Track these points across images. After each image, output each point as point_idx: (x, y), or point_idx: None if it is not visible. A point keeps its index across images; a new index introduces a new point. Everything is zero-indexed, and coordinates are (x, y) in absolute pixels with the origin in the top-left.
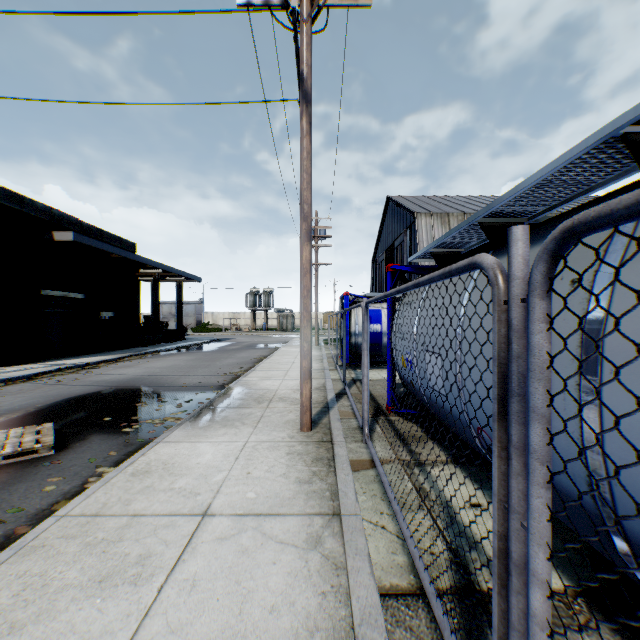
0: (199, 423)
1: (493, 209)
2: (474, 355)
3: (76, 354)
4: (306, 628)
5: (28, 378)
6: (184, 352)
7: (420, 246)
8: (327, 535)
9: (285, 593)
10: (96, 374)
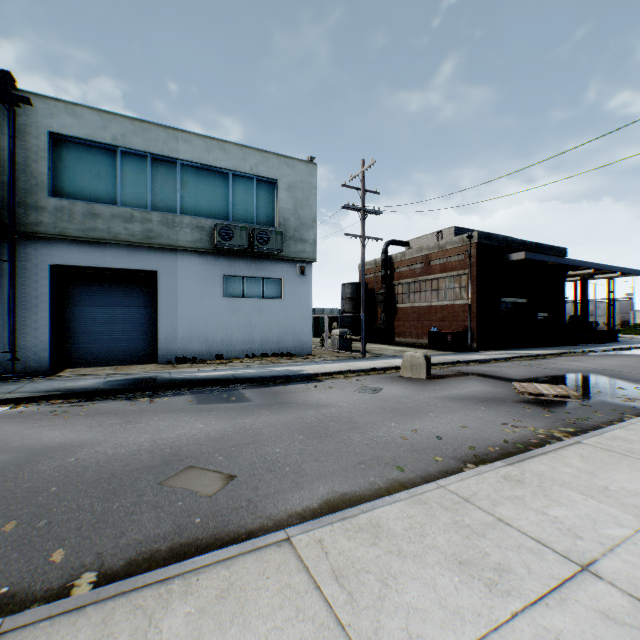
0: None
1: None
2: None
3: (518, 347)
4: None
5: (503, 360)
6: (625, 354)
7: None
8: None
9: None
10: (550, 363)
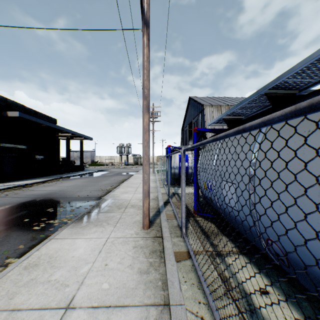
0: (80, 223)
1: (281, 80)
2: (267, 187)
3: (22, 178)
4: None
5: None
6: (82, 177)
7: (206, 122)
8: None
9: None
10: (30, 190)
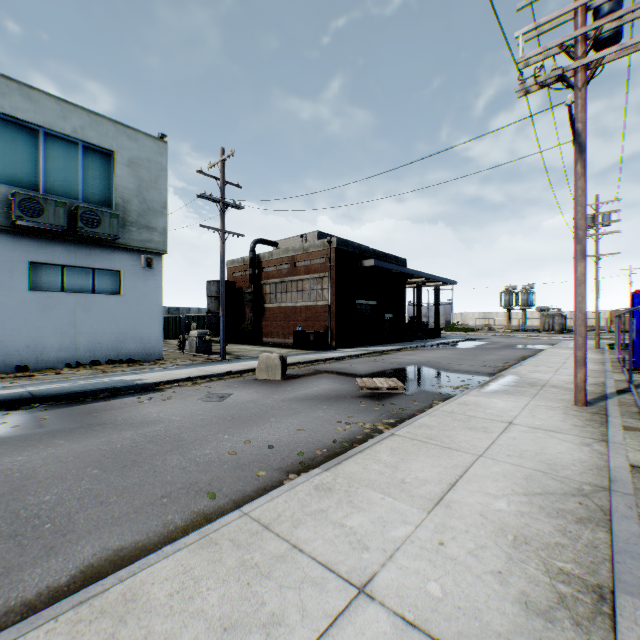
0: (486, 390)
1: None
2: None
3: (371, 344)
4: (578, 460)
5: (356, 356)
6: (445, 347)
7: None
8: (594, 445)
9: (565, 451)
10: (392, 358)
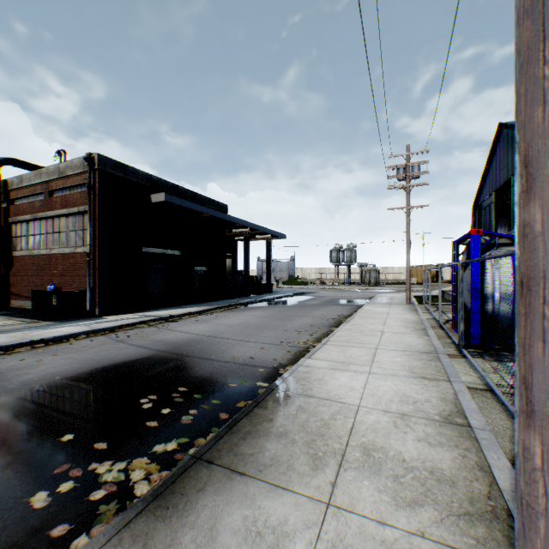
0: None
1: None
2: None
3: (174, 304)
4: None
5: (111, 330)
6: (264, 306)
7: None
8: None
9: None
10: (167, 329)
